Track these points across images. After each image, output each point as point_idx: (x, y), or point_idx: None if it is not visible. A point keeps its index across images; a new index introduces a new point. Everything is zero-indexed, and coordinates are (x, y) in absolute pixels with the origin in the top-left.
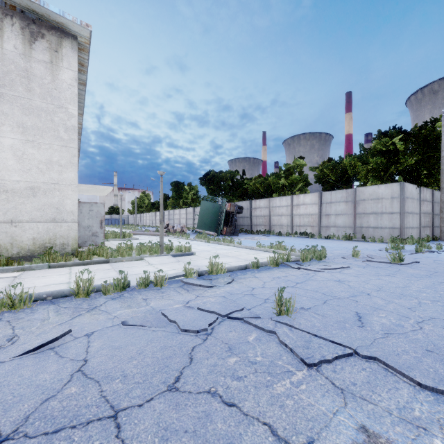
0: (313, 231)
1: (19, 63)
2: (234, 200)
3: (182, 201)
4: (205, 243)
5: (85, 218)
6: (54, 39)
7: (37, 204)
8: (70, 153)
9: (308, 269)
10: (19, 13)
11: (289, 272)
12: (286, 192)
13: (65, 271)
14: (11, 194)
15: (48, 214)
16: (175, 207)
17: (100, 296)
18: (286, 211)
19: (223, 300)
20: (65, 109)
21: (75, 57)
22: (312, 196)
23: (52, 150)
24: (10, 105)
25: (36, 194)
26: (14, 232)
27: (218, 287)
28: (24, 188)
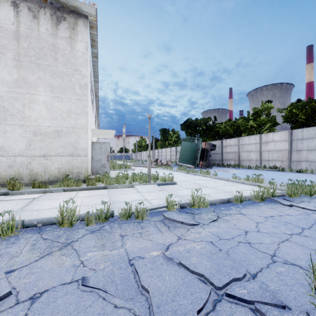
0: (283, 165)
1: (49, 41)
2: (207, 141)
3: (167, 142)
4: (184, 173)
5: (97, 154)
6: (72, 20)
7: (61, 143)
8: (83, 104)
9: (306, 208)
10: (49, 4)
11: (281, 210)
12: (255, 132)
13: (72, 195)
14: (44, 136)
15: (68, 150)
16: (162, 147)
17: (83, 226)
18: (254, 147)
19: (212, 250)
20: (79, 72)
21: (86, 31)
22: (281, 134)
23: (70, 103)
24: (44, 72)
25: (60, 136)
26: (46, 163)
27: (202, 226)
28: (52, 131)
